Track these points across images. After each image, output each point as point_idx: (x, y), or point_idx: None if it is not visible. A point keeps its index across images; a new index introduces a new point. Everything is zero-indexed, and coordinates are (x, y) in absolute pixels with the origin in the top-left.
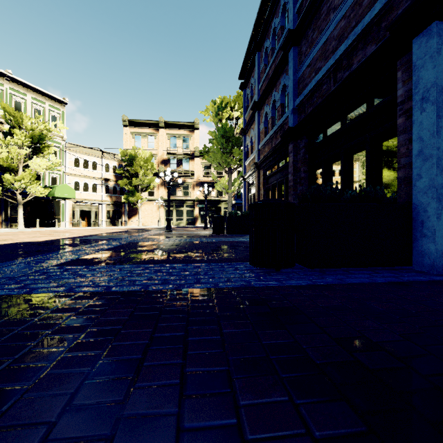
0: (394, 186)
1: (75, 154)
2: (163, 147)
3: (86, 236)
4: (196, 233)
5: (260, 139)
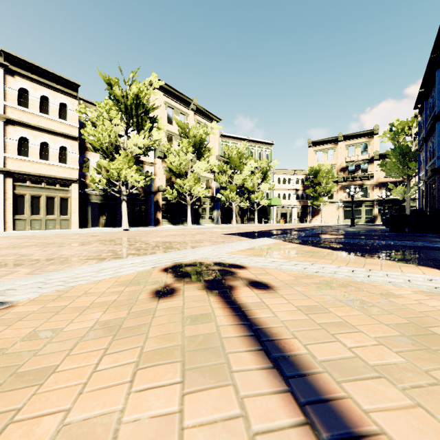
0: None
1: (278, 175)
2: (341, 157)
3: (303, 227)
4: (373, 227)
5: (427, 162)
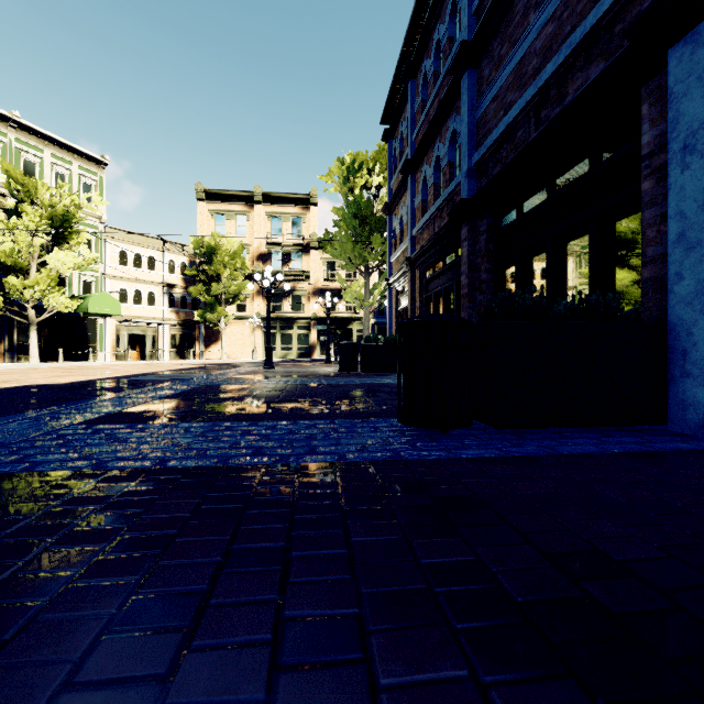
0: (635, 293)
1: (121, 244)
2: (260, 233)
3: (137, 375)
4: (313, 371)
5: (415, 220)
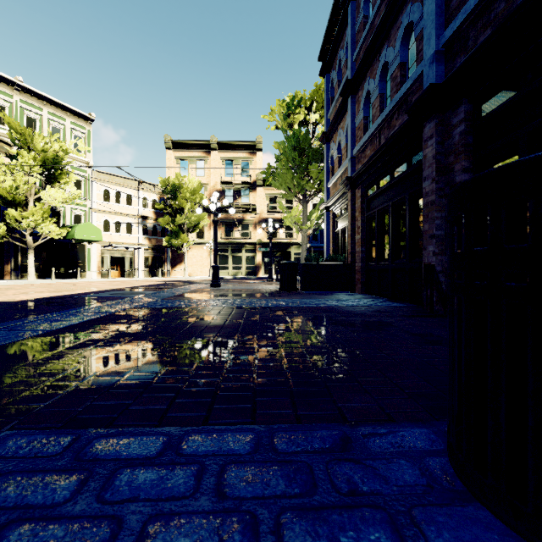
0: None
1: (105, 184)
2: (215, 174)
3: (97, 292)
4: (256, 288)
5: (356, 139)
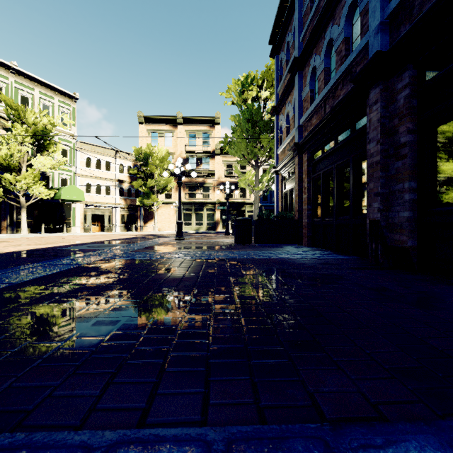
0: None
1: (87, 153)
2: (181, 144)
3: (77, 244)
4: (214, 242)
5: (302, 110)
